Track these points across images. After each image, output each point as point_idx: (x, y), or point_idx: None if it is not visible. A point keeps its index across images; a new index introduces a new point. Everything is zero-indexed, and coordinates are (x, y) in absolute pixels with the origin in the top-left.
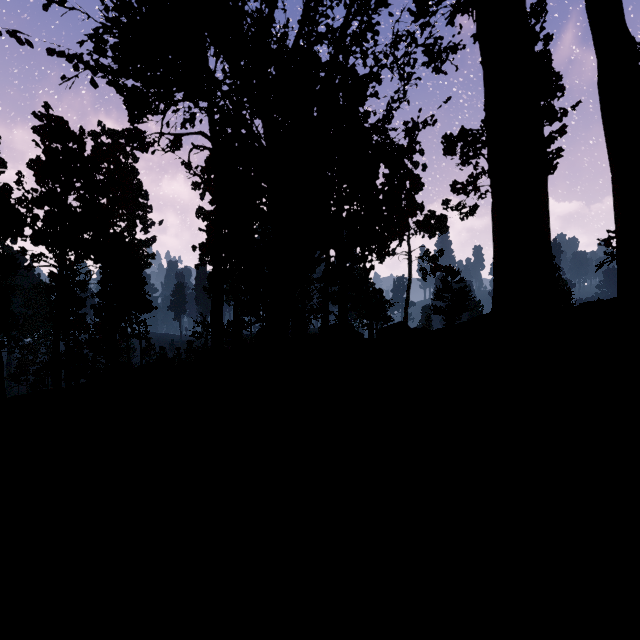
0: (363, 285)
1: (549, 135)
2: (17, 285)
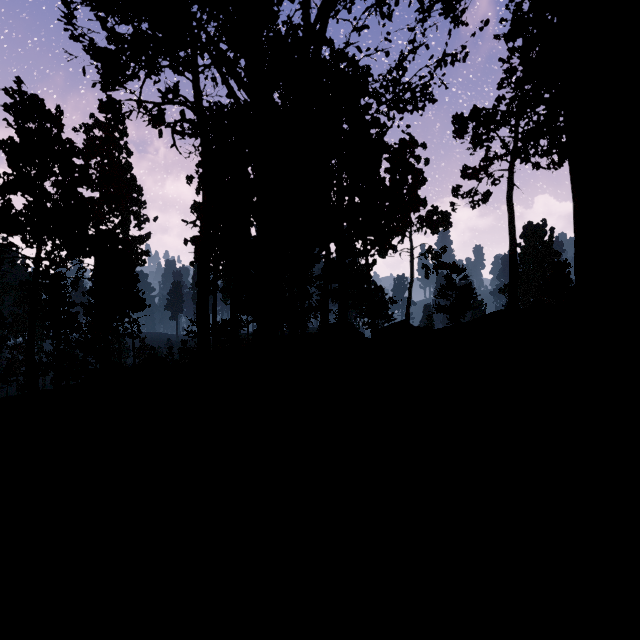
0: (365, 280)
1: None
2: (1, 282)
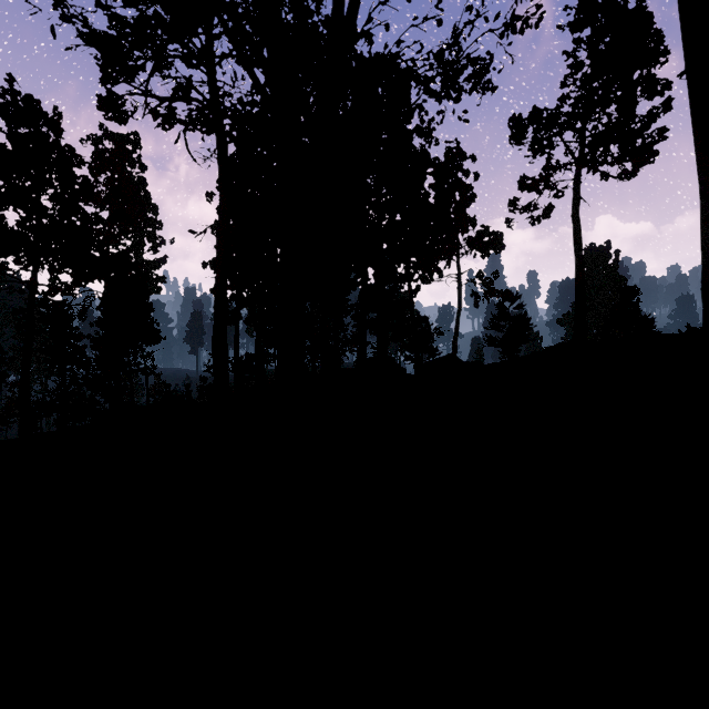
0: (408, 308)
1: (649, 111)
2: None
